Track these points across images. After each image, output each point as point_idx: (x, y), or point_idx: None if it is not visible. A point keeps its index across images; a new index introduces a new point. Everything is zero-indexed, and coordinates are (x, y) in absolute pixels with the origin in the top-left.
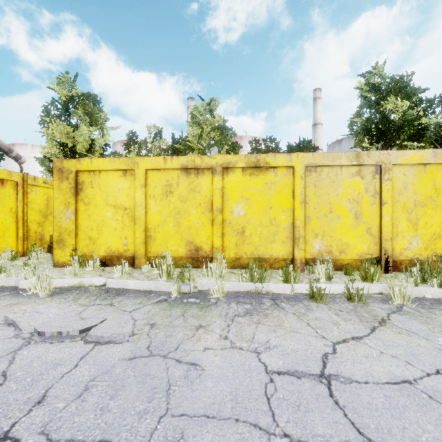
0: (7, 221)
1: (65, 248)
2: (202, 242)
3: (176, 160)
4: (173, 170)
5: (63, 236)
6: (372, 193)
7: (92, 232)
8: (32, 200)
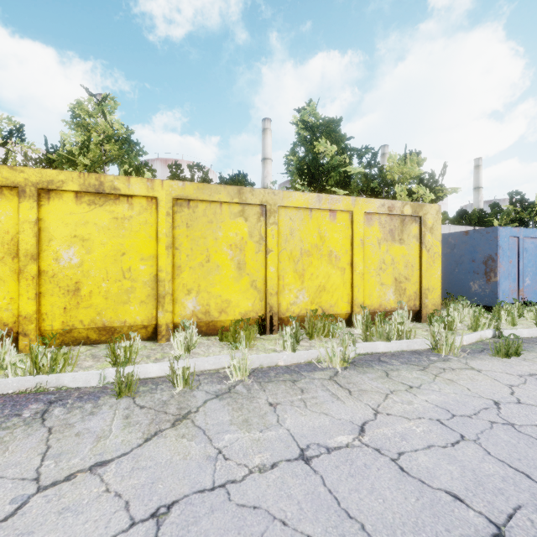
0: None
1: None
2: None
3: None
4: None
5: None
6: (257, 239)
7: None
8: None
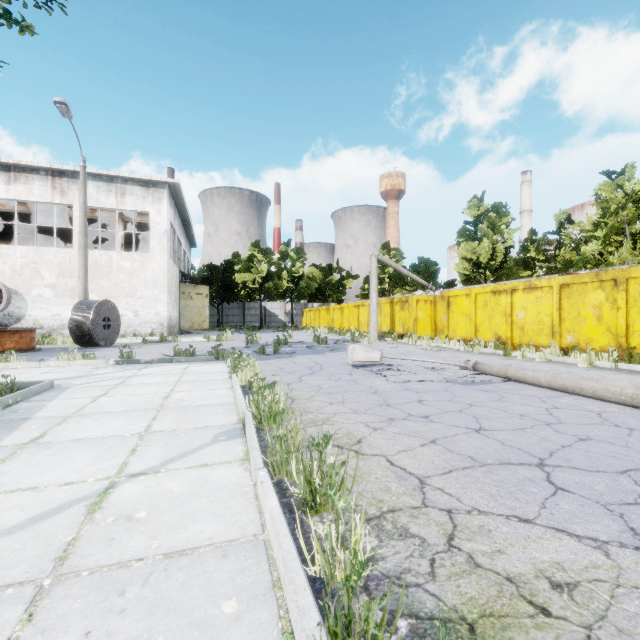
0: (427, 321)
1: (444, 334)
2: (501, 333)
3: (488, 288)
4: (488, 293)
5: (443, 329)
6: (611, 301)
7: (454, 327)
8: (438, 309)
